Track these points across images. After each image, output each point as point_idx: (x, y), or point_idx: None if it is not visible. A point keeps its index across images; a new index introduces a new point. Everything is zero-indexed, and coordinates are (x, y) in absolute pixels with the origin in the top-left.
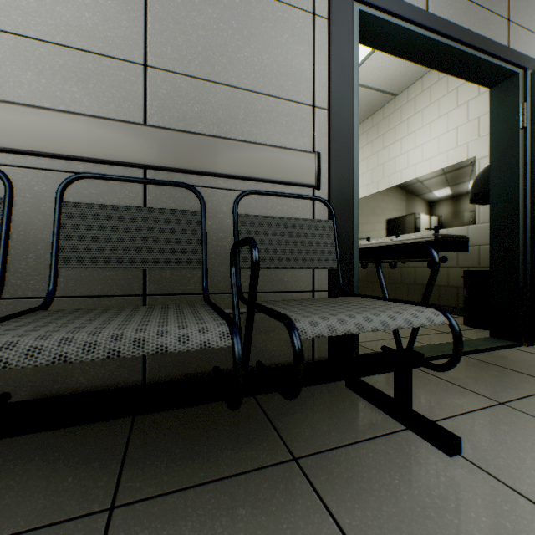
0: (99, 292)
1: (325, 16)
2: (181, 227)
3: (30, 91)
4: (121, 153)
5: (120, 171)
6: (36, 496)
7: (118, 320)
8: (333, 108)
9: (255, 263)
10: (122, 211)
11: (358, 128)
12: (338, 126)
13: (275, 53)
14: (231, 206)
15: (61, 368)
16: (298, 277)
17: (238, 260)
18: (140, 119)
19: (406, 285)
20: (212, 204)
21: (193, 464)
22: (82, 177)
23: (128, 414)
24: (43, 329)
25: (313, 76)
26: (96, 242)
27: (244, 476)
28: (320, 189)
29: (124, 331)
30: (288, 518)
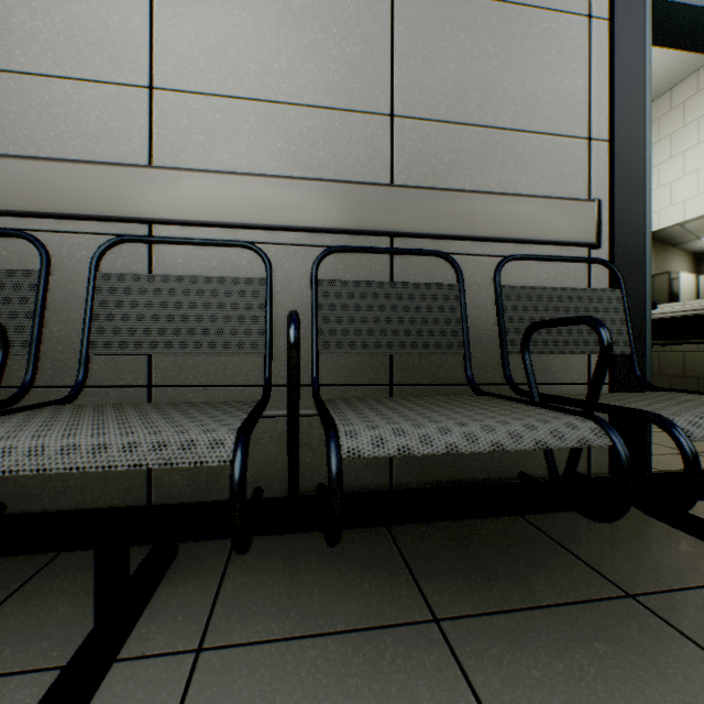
0: (344, 380)
1: (604, 16)
2: (438, 304)
3: (281, 161)
4: (371, 221)
5: (366, 242)
6: (344, 597)
7: (445, 411)
8: (616, 138)
9: (608, 348)
10: (375, 288)
11: (649, 161)
12: (623, 162)
13: (539, 77)
14: (487, 276)
15: (309, 464)
16: (569, 364)
17: (505, 343)
18: (386, 179)
19: (668, 378)
20: (464, 274)
21: (497, 585)
22: (334, 251)
23: (448, 517)
24: (395, 418)
25: (589, 99)
26: (352, 324)
27: (574, 607)
28: (599, 248)
29: (488, 423)
30: (669, 663)
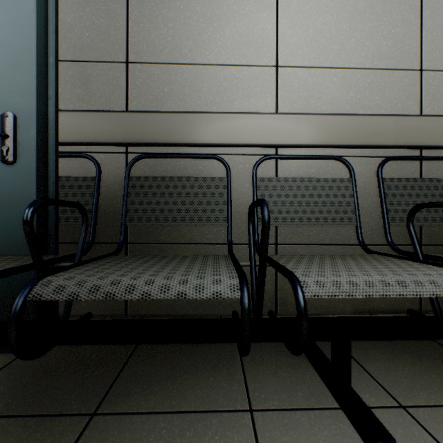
0: None
1: None
2: None
3: (351, 104)
4: (413, 139)
5: (404, 153)
6: None
7: None
8: None
9: None
10: (419, 182)
11: None
12: None
13: None
14: None
15: None
16: None
17: None
18: (417, 111)
19: None
20: None
21: None
22: (390, 160)
23: None
24: None
25: None
26: (407, 206)
27: None
28: None
29: None
30: None
